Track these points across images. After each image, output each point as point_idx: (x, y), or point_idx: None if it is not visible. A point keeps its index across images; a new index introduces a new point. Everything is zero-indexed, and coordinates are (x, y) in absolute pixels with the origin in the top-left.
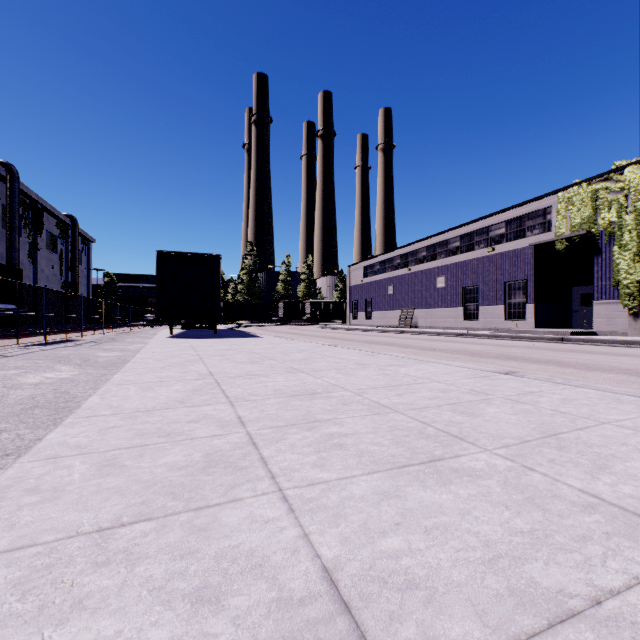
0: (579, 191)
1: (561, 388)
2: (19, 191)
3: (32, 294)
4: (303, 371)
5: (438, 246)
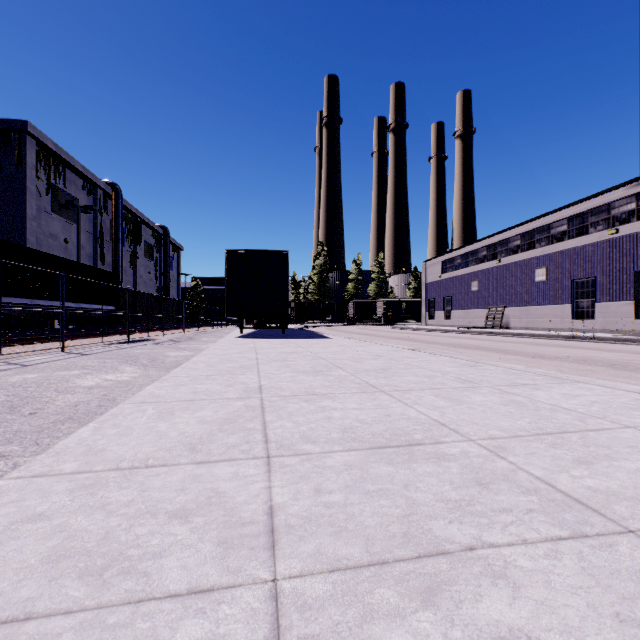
0: None
1: None
2: (122, 206)
3: (133, 297)
4: (383, 390)
5: (537, 232)
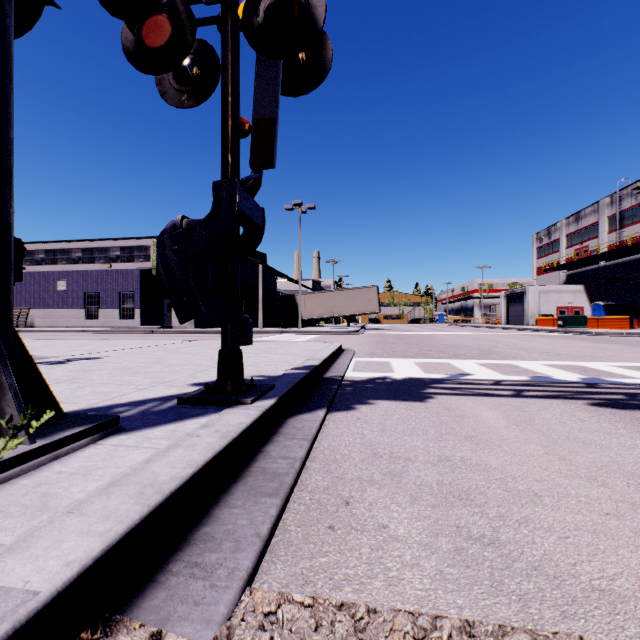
0: None
1: (122, 340)
2: None
3: None
4: None
5: (60, 252)
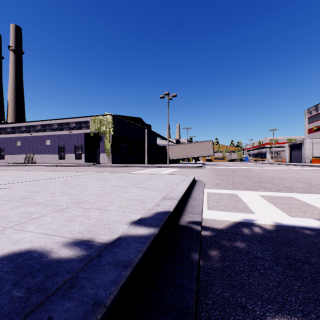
0: (97, 118)
1: (56, 172)
2: None
3: None
4: None
5: (47, 125)
